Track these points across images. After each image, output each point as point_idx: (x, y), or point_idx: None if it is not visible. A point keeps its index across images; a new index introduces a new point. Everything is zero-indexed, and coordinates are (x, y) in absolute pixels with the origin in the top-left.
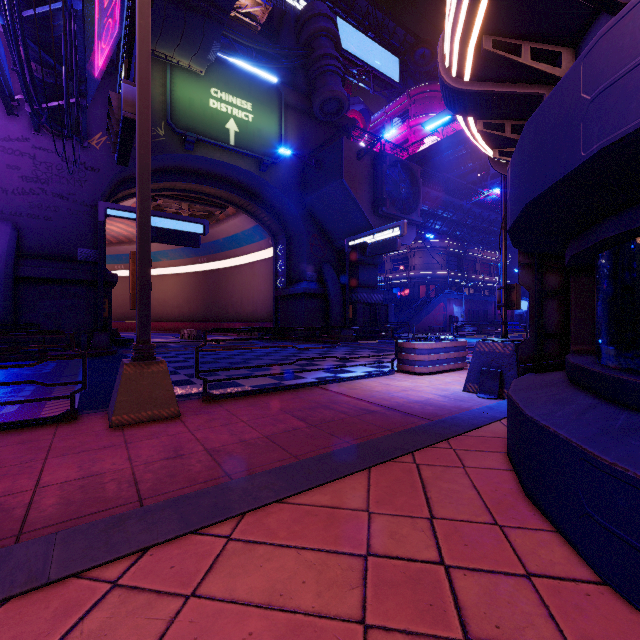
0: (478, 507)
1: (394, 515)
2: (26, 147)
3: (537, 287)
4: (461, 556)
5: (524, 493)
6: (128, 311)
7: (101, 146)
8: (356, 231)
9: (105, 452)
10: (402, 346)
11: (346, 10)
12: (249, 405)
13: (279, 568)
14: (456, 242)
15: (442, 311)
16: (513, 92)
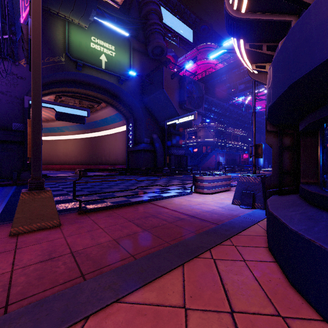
0: (262, 298)
1: (204, 310)
2: None
3: (279, 144)
4: None
5: (289, 282)
6: (46, 159)
7: (27, 65)
8: (170, 117)
9: None
10: (196, 178)
11: (165, 3)
12: (107, 216)
13: None
14: (221, 124)
15: (214, 159)
16: (272, 19)
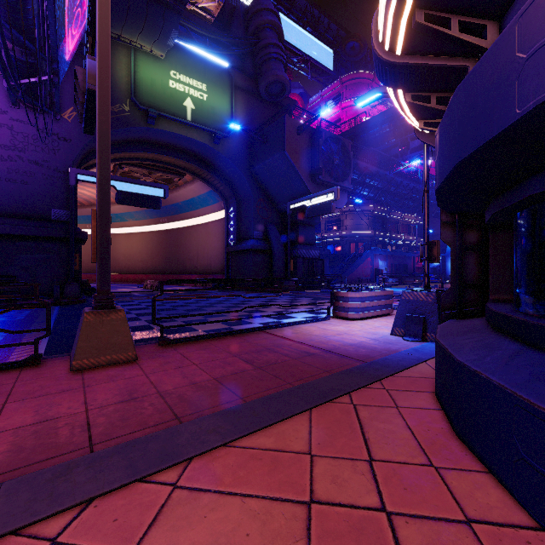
0: (413, 448)
1: (335, 458)
2: (4, 119)
3: (458, 243)
4: (401, 501)
5: (454, 433)
6: None
7: (72, 119)
8: (296, 196)
9: (63, 396)
10: (337, 295)
11: (288, 7)
12: (201, 349)
13: (223, 519)
14: (381, 206)
15: (369, 265)
16: (440, 65)
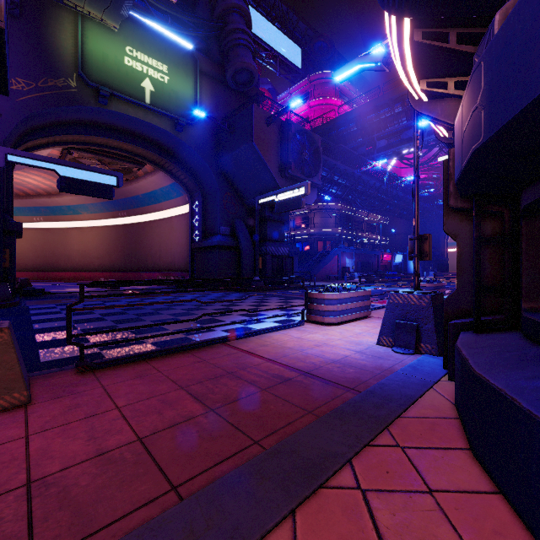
0: None
1: None
2: None
3: (476, 233)
4: None
5: None
6: (47, 261)
7: None
8: (265, 191)
9: None
10: (312, 296)
11: (256, 0)
12: (136, 376)
13: None
14: (347, 205)
15: (337, 262)
16: None
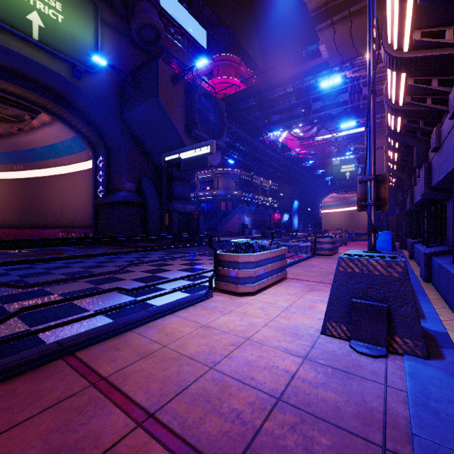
0: None
1: None
2: None
3: None
4: None
5: None
6: None
7: None
8: (172, 149)
9: None
10: (222, 259)
11: None
12: None
13: None
14: (246, 172)
15: (238, 220)
16: None
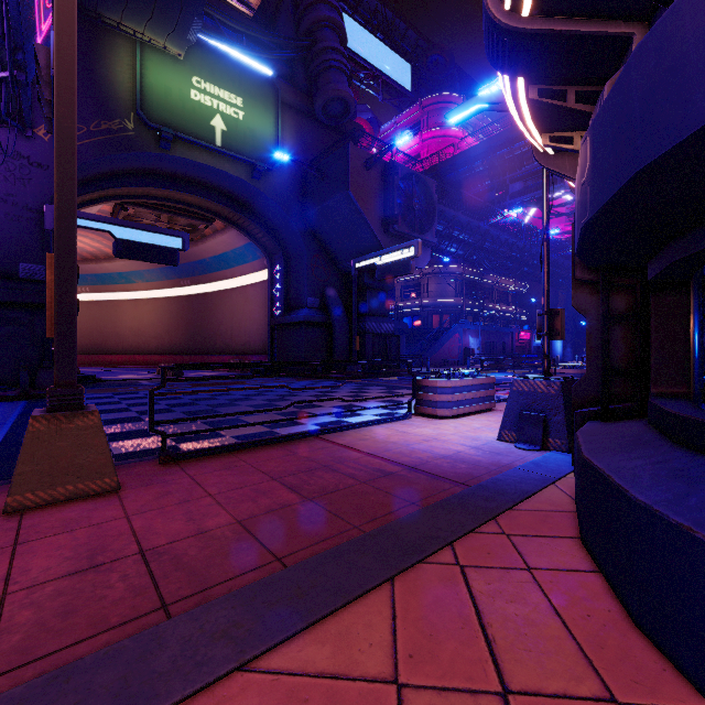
0: (573, 658)
1: (441, 690)
2: None
3: (603, 310)
4: None
5: (631, 620)
6: (94, 342)
7: (51, 137)
8: (364, 251)
9: None
10: (421, 384)
11: (352, 6)
12: (224, 468)
13: None
14: (471, 268)
15: (457, 343)
16: (590, 32)
